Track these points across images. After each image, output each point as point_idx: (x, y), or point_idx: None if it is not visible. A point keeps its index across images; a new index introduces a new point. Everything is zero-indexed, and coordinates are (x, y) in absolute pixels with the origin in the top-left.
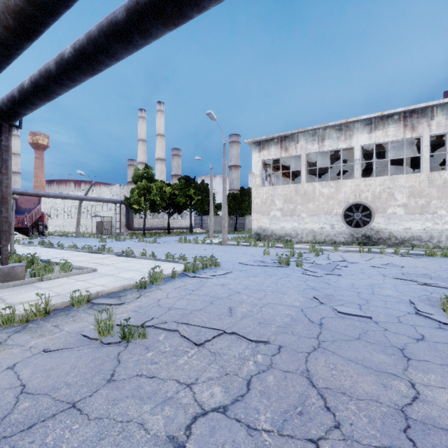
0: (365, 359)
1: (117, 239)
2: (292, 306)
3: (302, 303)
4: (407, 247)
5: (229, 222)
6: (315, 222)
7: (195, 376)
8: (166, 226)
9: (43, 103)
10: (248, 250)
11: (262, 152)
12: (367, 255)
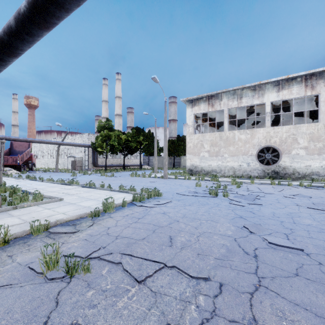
0: (313, 303)
1: (85, 174)
2: (225, 235)
3: (234, 232)
4: (307, 180)
5: (169, 161)
6: (235, 161)
7: None
8: (122, 164)
9: (10, 60)
10: (183, 183)
11: (194, 107)
12: (278, 187)
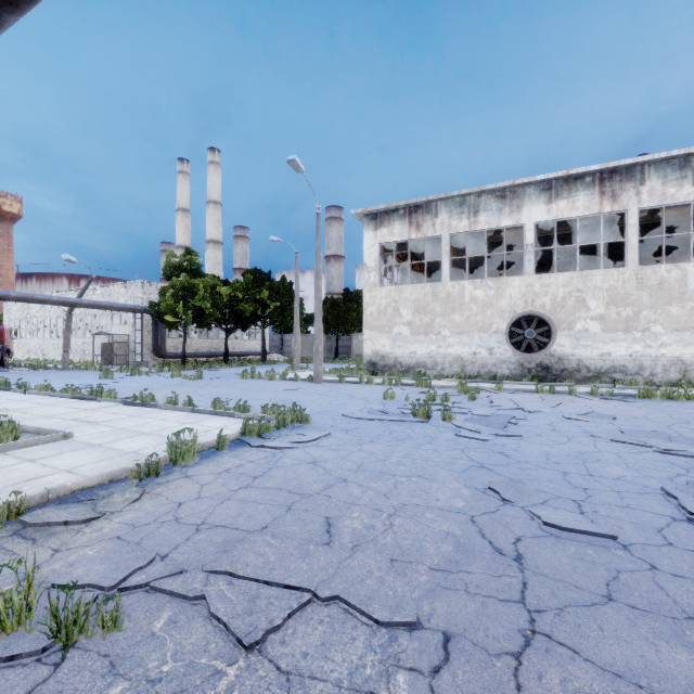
0: (652, 670)
1: (135, 373)
2: (451, 510)
3: (468, 502)
4: (604, 383)
5: (327, 345)
6: (464, 345)
7: None
8: (222, 350)
9: None
10: (357, 391)
11: (380, 230)
12: (551, 397)
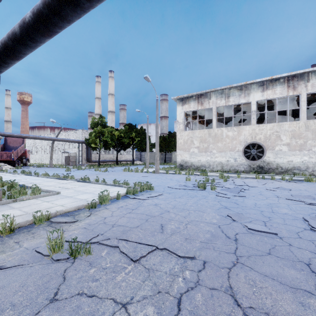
0: (279, 275)
1: (79, 169)
2: (211, 223)
3: (218, 220)
4: (289, 174)
5: (161, 157)
6: (222, 157)
7: (131, 295)
8: (115, 159)
9: (13, 62)
10: (174, 177)
11: (184, 106)
12: (262, 180)
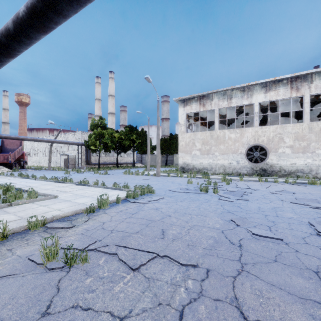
0: (287, 284)
1: (79, 172)
2: (214, 228)
3: (221, 225)
4: (293, 177)
5: (162, 159)
6: (225, 159)
7: (129, 308)
8: (115, 162)
9: (7, 60)
10: (175, 180)
11: (186, 107)
12: (265, 183)
